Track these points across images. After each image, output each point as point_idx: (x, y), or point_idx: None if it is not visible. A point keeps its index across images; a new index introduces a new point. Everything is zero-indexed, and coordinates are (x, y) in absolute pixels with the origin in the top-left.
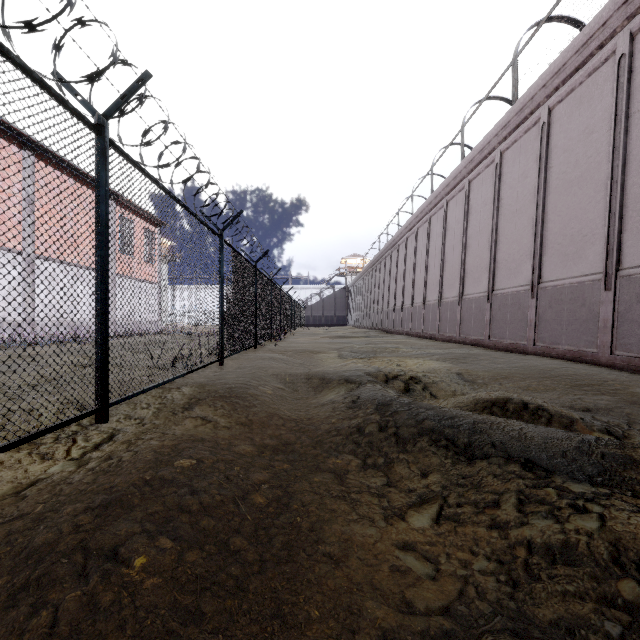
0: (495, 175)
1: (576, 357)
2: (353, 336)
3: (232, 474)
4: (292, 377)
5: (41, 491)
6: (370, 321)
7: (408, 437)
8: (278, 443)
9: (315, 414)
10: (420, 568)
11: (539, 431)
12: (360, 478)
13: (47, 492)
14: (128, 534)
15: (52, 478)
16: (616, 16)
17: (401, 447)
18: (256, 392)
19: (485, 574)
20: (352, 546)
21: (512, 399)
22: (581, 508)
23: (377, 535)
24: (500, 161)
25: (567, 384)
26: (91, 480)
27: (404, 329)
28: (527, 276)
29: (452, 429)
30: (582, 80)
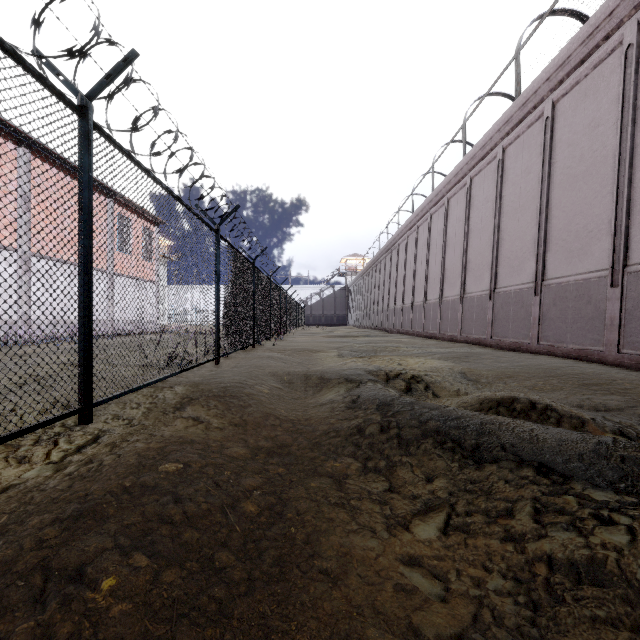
0: (497, 171)
1: (581, 356)
2: (353, 335)
3: (221, 479)
4: (290, 376)
5: (10, 499)
6: (370, 321)
7: (411, 439)
8: (273, 445)
9: (313, 414)
10: (428, 587)
11: (551, 432)
12: (360, 483)
13: (16, 500)
14: (98, 551)
15: (25, 484)
16: (623, 5)
17: (404, 449)
18: (252, 391)
19: (501, 595)
20: (351, 561)
21: (519, 399)
22: (606, 519)
23: (379, 548)
24: (502, 157)
25: (574, 383)
26: (66, 487)
27: (404, 328)
28: (530, 273)
29: (458, 430)
30: (587, 72)
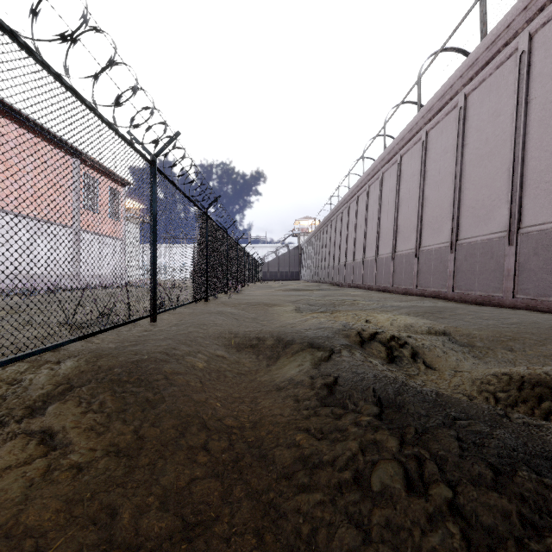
0: (458, 120)
1: None
2: (307, 289)
3: None
4: (239, 339)
5: None
6: (321, 276)
7: (497, 531)
8: (174, 526)
9: (266, 412)
10: None
11: None
12: None
13: None
14: None
15: None
16: None
17: None
18: (178, 368)
19: None
20: None
21: None
22: None
23: None
24: (464, 104)
25: None
26: None
27: (355, 282)
28: (502, 222)
29: None
30: None
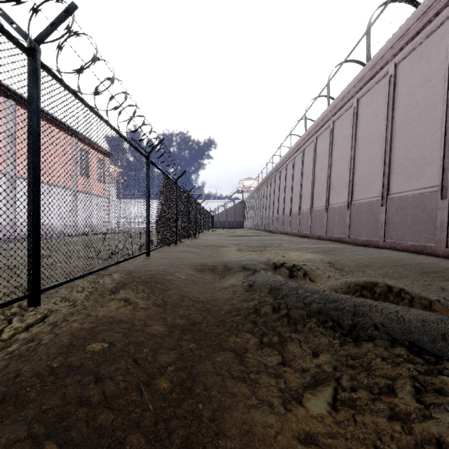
0: (353, 116)
1: (418, 250)
2: (248, 235)
3: (140, 357)
4: (202, 265)
5: None
6: (260, 225)
7: (298, 318)
8: (187, 323)
9: (219, 296)
10: None
11: (414, 314)
12: (258, 357)
13: None
14: (8, 443)
15: None
16: None
17: (292, 327)
18: (172, 278)
19: None
20: (253, 440)
21: (378, 284)
22: None
23: (277, 425)
24: (357, 105)
25: (417, 271)
26: (3, 366)
27: (285, 230)
28: (378, 190)
29: (337, 312)
30: (422, 41)
